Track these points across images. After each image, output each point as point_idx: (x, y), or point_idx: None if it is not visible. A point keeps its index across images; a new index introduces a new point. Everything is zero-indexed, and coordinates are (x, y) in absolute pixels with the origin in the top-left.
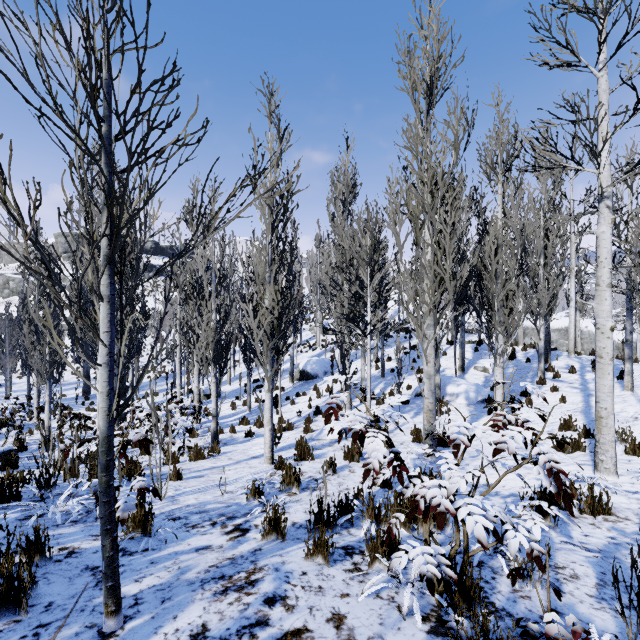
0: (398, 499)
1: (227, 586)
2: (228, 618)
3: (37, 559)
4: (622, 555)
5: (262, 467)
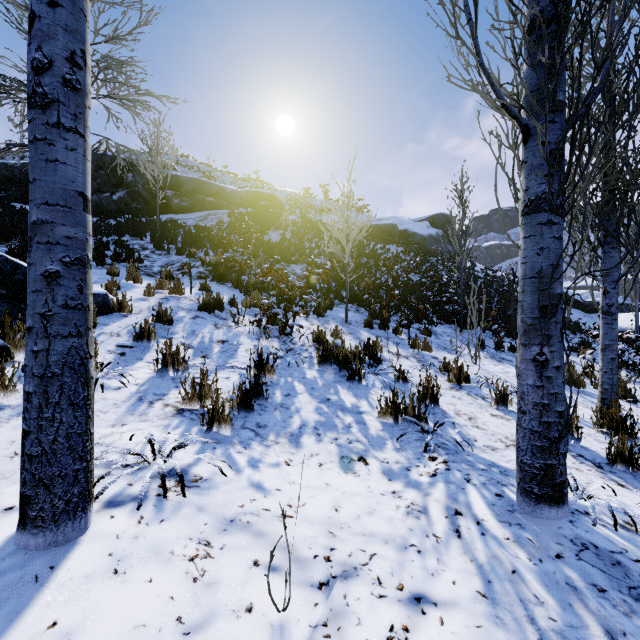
0: (388, 393)
1: (342, 330)
2: (329, 326)
3: (397, 334)
4: (212, 368)
5: (586, 415)
